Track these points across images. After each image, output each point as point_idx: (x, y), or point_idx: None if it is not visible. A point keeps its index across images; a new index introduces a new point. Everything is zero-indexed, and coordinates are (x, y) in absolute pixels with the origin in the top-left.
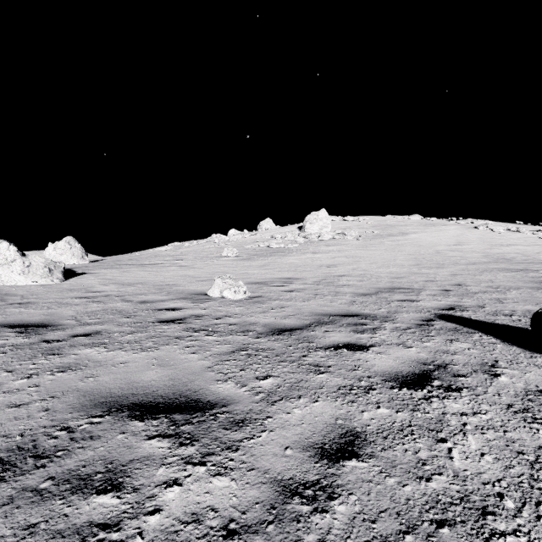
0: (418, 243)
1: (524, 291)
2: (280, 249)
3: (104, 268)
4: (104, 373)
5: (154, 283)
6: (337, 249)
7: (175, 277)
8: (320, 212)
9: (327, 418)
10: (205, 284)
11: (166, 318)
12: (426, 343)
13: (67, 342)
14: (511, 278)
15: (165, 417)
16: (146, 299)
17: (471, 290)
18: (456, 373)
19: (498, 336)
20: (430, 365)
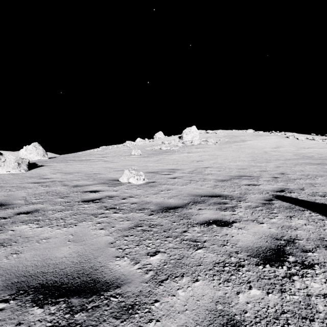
0: (253, 146)
1: (326, 178)
2: (167, 150)
3: (56, 162)
4: (27, 250)
5: (86, 172)
6: (203, 150)
7: (100, 168)
8: (192, 127)
9: (207, 302)
10: (118, 173)
11: (88, 198)
12: (273, 219)
13: (10, 219)
14: (314, 169)
15: (64, 301)
16: (78, 184)
17: (291, 177)
18: (304, 248)
19: (322, 213)
20: (281, 240)
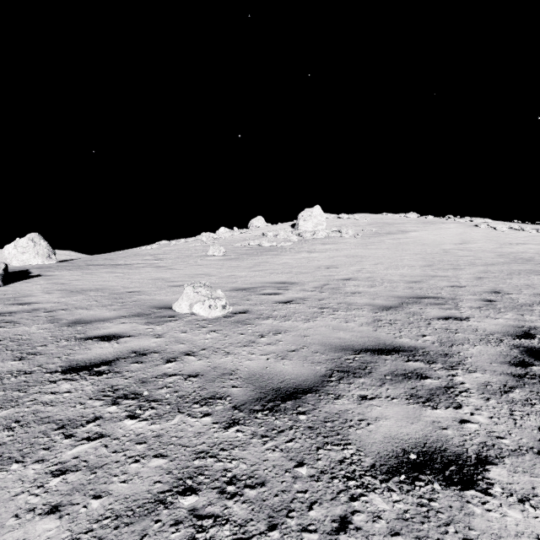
0: (421, 241)
1: None
2: (272, 247)
3: (68, 268)
4: None
5: (113, 289)
6: (334, 248)
7: (145, 281)
8: (314, 208)
9: None
10: (177, 292)
11: (84, 361)
12: None
13: None
14: None
15: None
16: (84, 316)
17: (520, 301)
18: None
19: None
20: None
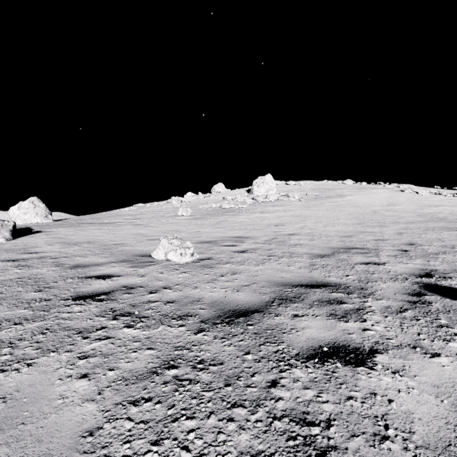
0: (355, 204)
1: None
2: (231, 209)
3: (63, 226)
4: None
5: (102, 242)
6: (283, 209)
7: (127, 235)
8: (266, 176)
9: None
10: (154, 244)
11: (87, 292)
12: (452, 343)
13: None
14: (456, 236)
15: None
16: (82, 262)
17: (429, 251)
18: None
19: None
20: None
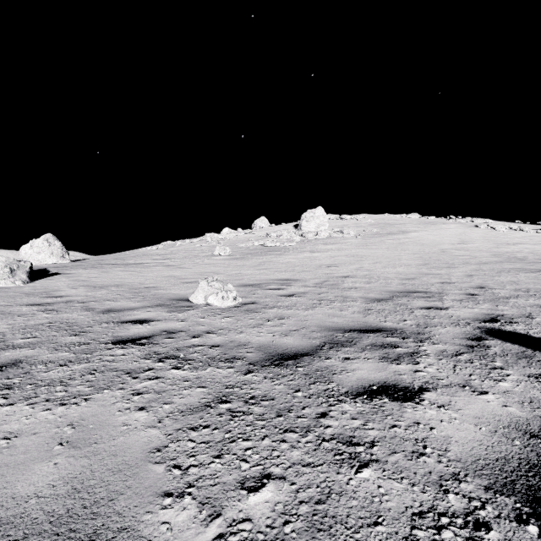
0: (421, 242)
1: None
2: (276, 248)
3: (83, 267)
4: None
5: (132, 285)
6: (336, 248)
7: (158, 278)
8: (317, 209)
9: None
10: (190, 287)
11: (126, 336)
12: (502, 383)
13: None
14: (534, 279)
15: None
16: (114, 306)
17: (500, 294)
18: None
19: None
20: None
